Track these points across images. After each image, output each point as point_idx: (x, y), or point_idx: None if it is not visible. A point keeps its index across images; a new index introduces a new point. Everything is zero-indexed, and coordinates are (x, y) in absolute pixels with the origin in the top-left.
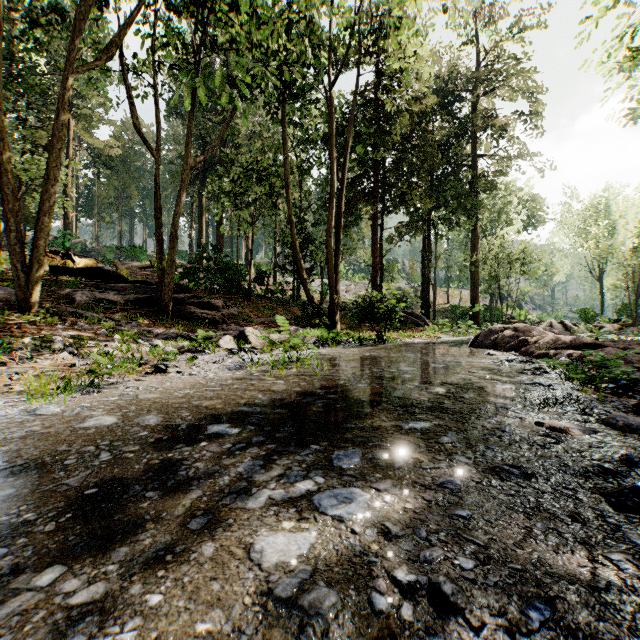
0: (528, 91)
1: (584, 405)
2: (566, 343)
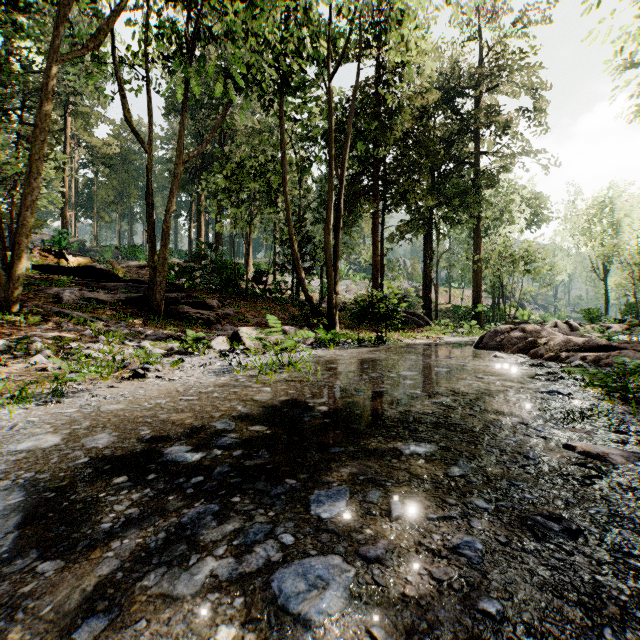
0: (532, 86)
1: (619, 422)
2: (578, 345)
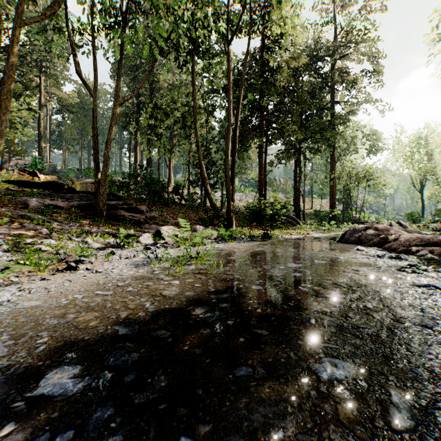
0: (372, 54)
1: None
2: (424, 241)
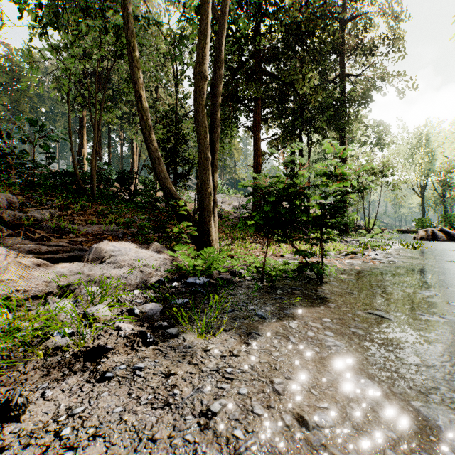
0: (393, 13)
1: None
2: None
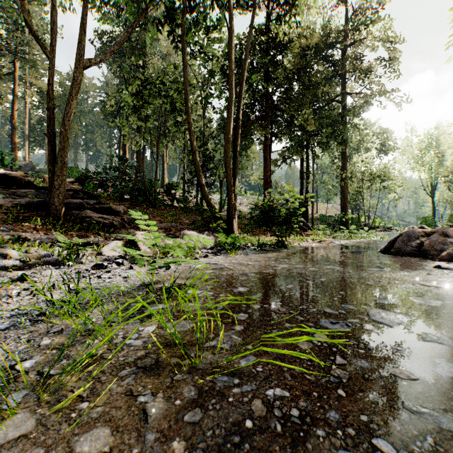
0: (388, 40)
1: None
2: None
